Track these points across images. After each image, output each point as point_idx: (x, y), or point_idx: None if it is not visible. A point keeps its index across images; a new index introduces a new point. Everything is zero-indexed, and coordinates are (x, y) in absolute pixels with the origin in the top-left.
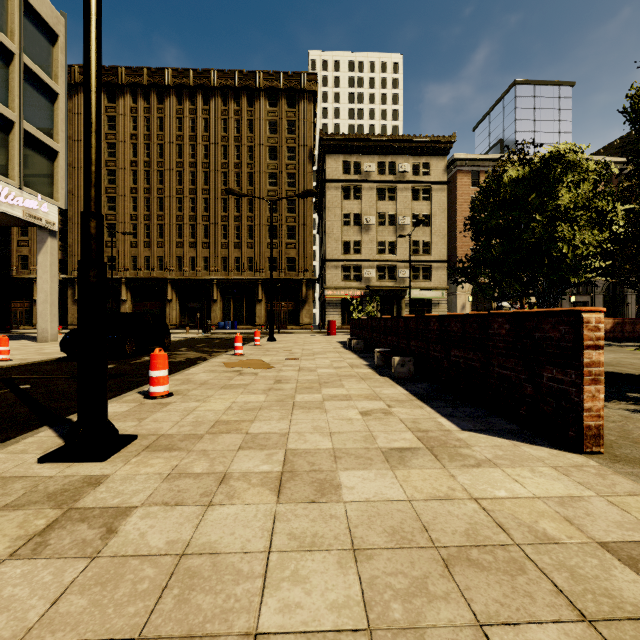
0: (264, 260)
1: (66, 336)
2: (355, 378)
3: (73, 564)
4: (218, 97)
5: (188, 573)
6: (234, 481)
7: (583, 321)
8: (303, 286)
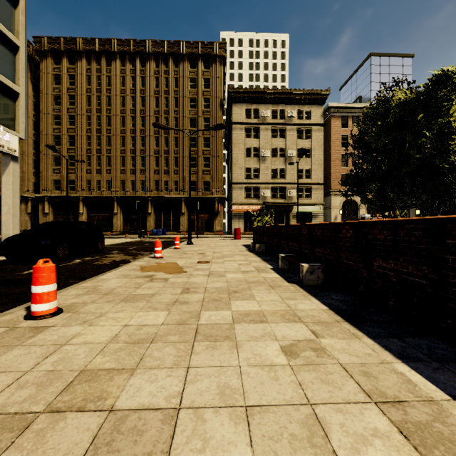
0: (186, 183)
1: (4, 242)
2: (264, 285)
3: None
4: (152, 61)
5: None
6: None
7: None
8: (215, 202)
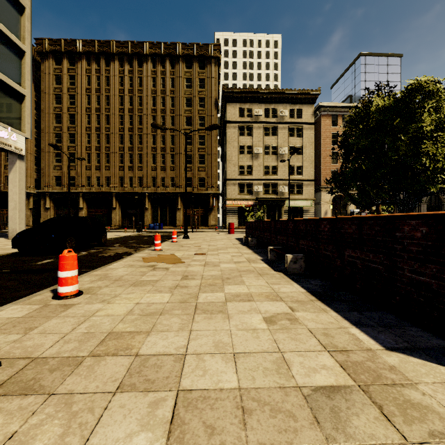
0: (182, 179)
1: (17, 235)
2: (253, 273)
3: None
4: (149, 61)
5: None
6: None
7: None
8: (210, 198)
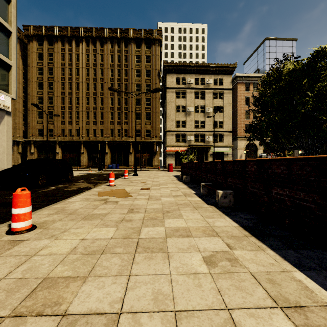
0: (133, 131)
1: None
2: (189, 207)
3: None
4: (108, 43)
5: None
6: None
7: None
8: (154, 145)
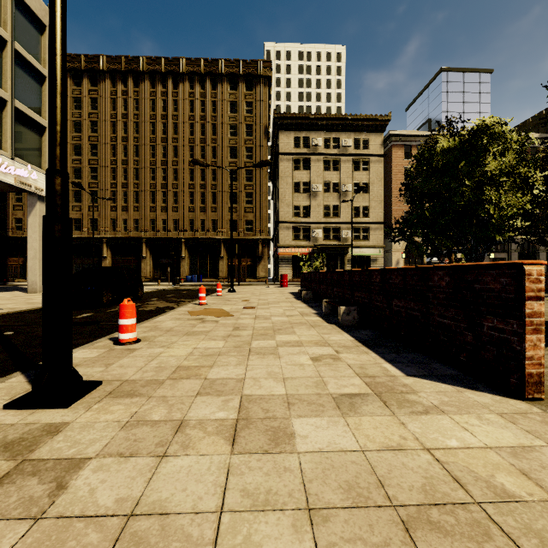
0: (226, 222)
1: None
2: (305, 325)
3: (14, 527)
4: (186, 81)
5: (134, 539)
6: (190, 429)
7: (525, 273)
8: (259, 244)
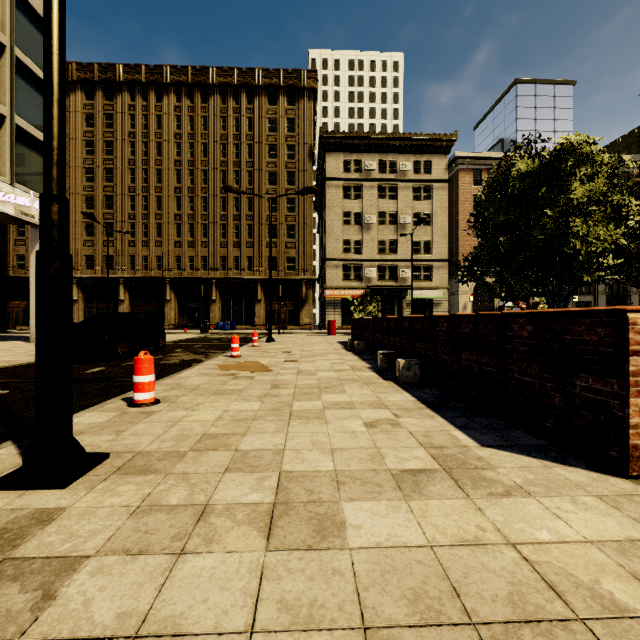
0: (263, 259)
1: None
2: (357, 382)
3: None
4: (217, 95)
5: None
6: (215, 517)
7: (629, 322)
8: (303, 286)
